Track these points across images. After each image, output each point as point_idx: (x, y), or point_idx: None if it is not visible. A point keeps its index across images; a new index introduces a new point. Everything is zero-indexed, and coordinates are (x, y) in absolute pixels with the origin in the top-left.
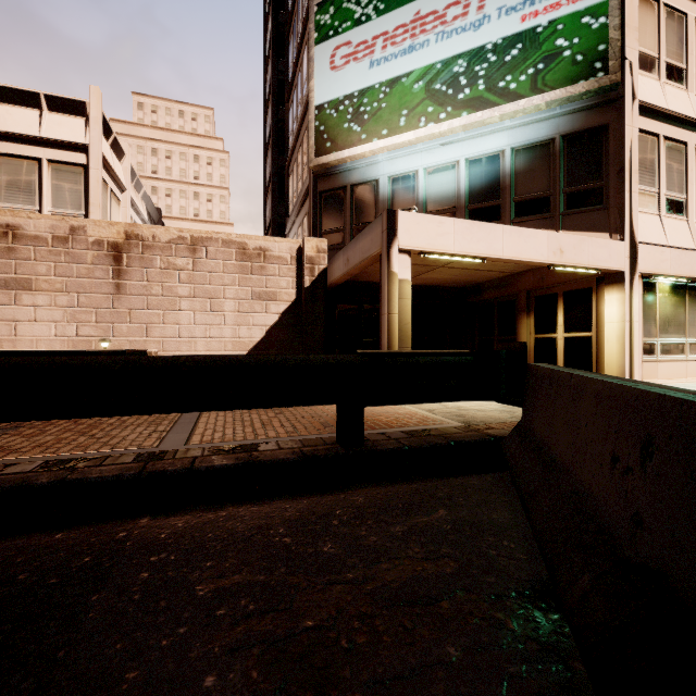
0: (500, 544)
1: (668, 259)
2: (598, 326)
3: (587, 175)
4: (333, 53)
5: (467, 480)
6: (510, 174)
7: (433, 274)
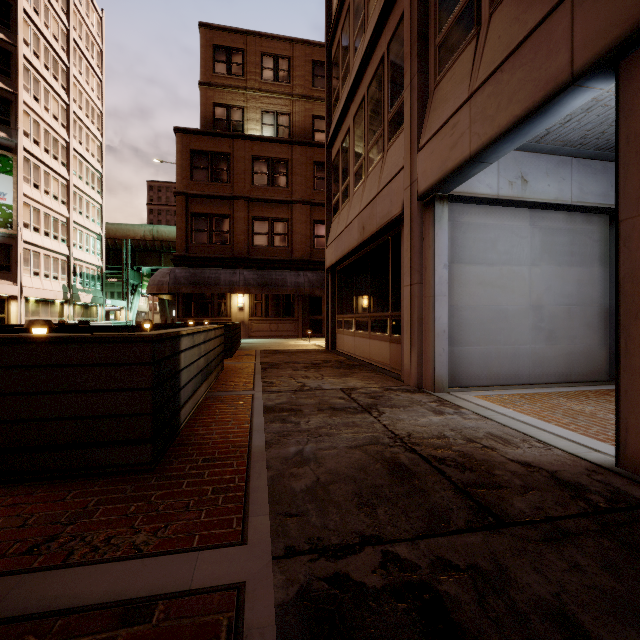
0: None
1: (34, 292)
2: (9, 313)
3: (5, 260)
4: None
5: None
6: None
7: None
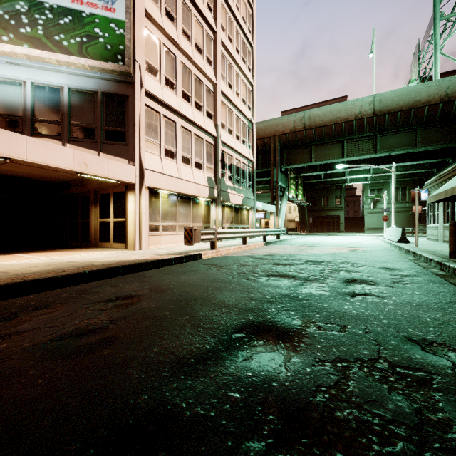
0: None
1: (163, 180)
2: (127, 215)
3: (117, 122)
4: None
5: None
6: (68, 105)
7: (11, 167)
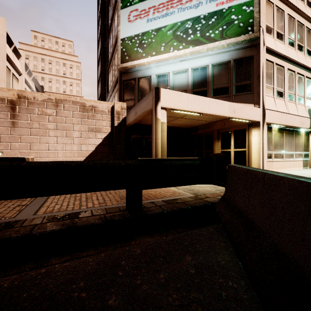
0: (227, 285)
1: (277, 117)
2: (249, 146)
3: (244, 78)
4: (129, 14)
5: (199, 231)
6: (211, 76)
7: (176, 121)
